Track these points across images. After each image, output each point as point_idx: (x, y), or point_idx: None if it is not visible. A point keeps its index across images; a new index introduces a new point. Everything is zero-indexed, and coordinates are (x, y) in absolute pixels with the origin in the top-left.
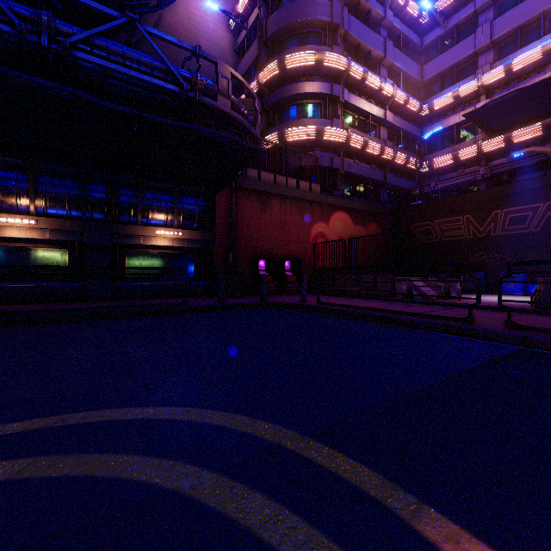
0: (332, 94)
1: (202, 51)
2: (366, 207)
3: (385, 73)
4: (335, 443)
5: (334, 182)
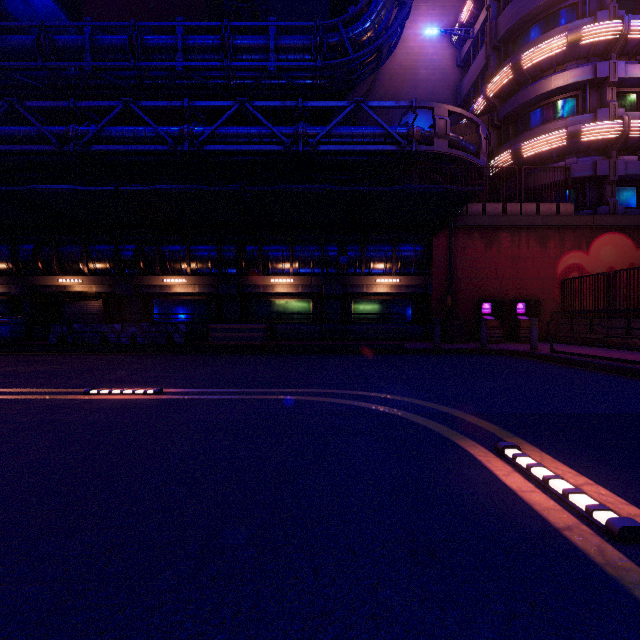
0: (595, 77)
1: (418, 102)
2: None
3: None
4: (483, 418)
5: (600, 193)
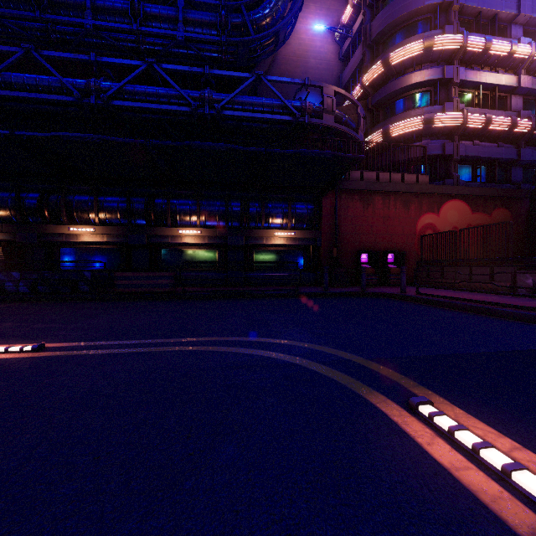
0: (444, 77)
1: (310, 81)
2: (489, 191)
3: (519, 32)
4: (383, 364)
5: (446, 169)
